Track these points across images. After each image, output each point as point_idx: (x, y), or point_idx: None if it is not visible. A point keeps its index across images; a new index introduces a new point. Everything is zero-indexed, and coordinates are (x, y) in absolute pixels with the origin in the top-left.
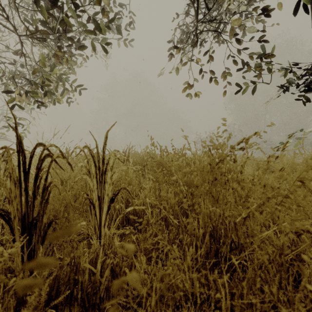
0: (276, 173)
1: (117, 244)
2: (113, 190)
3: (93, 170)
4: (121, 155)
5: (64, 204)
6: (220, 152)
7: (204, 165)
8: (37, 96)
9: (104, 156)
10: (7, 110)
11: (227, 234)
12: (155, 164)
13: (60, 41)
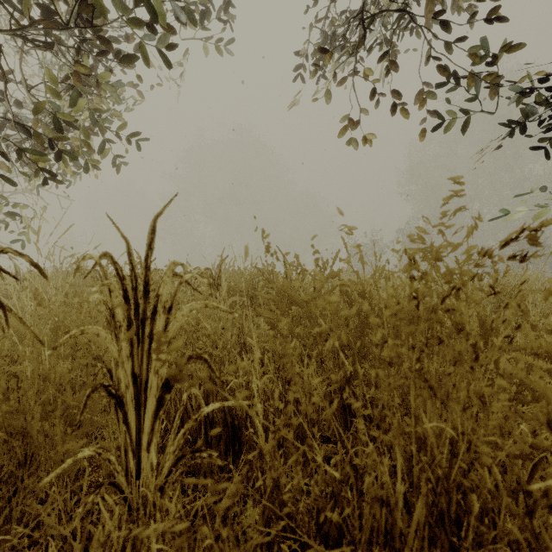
0: (513, 311)
1: (154, 551)
2: (180, 352)
3: (120, 312)
4: (195, 274)
5: (49, 395)
6: (453, 268)
7: (398, 300)
8: (43, 160)
9: (147, 277)
10: (1, 192)
11: (485, 510)
12: (273, 292)
13: (92, 57)
